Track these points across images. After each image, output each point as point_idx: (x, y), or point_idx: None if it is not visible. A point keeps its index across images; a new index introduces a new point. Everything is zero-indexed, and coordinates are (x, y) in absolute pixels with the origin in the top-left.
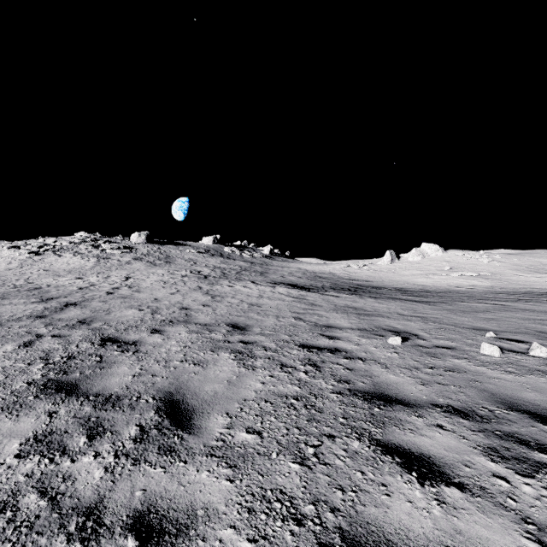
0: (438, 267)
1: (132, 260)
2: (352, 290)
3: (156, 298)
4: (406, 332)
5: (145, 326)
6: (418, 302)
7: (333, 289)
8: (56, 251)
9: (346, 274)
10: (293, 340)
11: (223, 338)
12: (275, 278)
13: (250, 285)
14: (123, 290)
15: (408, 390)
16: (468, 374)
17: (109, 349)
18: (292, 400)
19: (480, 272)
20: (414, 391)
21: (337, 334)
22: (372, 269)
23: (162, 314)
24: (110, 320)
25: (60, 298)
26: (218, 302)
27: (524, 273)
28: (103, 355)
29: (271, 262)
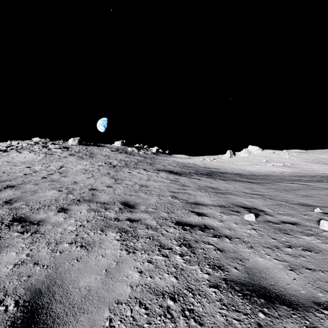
0: (258, 160)
1: (67, 155)
2: (208, 174)
3: (75, 181)
4: (254, 208)
5: (56, 205)
6: (252, 183)
7: (196, 174)
8: (18, 150)
9: (203, 164)
10: (170, 217)
11: (114, 215)
12: (159, 167)
13: (143, 171)
14: (55, 175)
15: (282, 279)
16: (326, 255)
17: (12, 230)
18: (169, 301)
19: (284, 163)
20: (288, 281)
21: (203, 211)
22: (218, 161)
23: (75, 194)
24: (31, 200)
25: (5, 182)
26: (118, 184)
27: (311, 164)
28: (2, 238)
29: (157, 157)
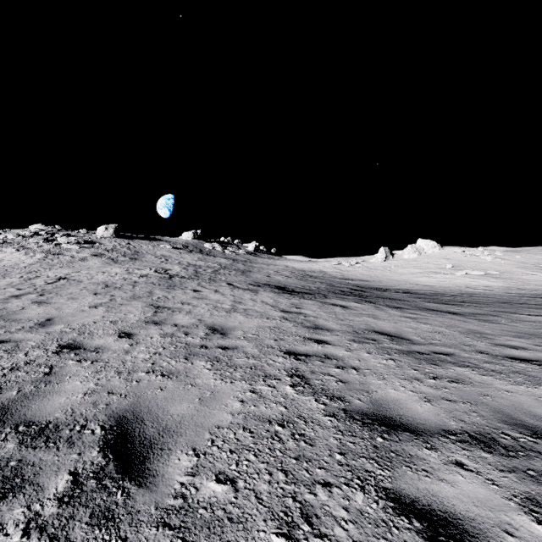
0: (437, 264)
1: (89, 256)
2: (356, 294)
3: (52, 318)
4: None
5: None
6: (462, 316)
7: (333, 293)
8: None
9: (338, 273)
10: None
11: None
12: (259, 278)
13: (225, 288)
14: (22, 299)
15: None
16: None
17: None
18: None
19: (486, 270)
20: None
21: (443, 491)
22: (365, 267)
23: None
24: None
25: None
26: (156, 324)
27: (534, 272)
28: None
29: (255, 259)
